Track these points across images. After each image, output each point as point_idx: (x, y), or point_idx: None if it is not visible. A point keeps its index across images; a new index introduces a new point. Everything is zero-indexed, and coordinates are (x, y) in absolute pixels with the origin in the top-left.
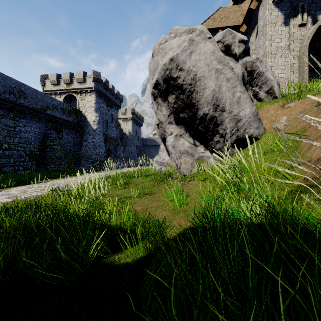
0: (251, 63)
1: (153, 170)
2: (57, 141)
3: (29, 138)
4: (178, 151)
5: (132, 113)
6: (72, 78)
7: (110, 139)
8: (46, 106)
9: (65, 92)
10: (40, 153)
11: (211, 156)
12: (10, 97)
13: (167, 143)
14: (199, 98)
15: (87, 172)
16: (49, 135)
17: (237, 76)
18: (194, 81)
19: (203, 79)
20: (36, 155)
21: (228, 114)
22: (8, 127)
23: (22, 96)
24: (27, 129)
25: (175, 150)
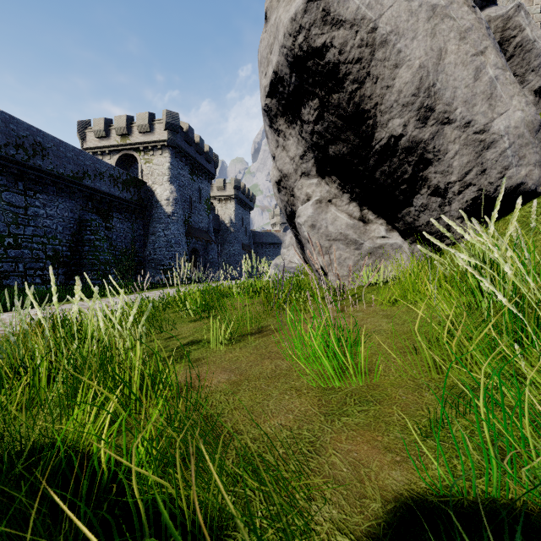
0: (502, 20)
1: (269, 283)
2: (102, 233)
3: (52, 228)
4: (324, 235)
5: (235, 186)
6: (131, 125)
7: (196, 232)
8: (83, 172)
9: (120, 149)
10: (72, 254)
11: (405, 245)
12: (17, 153)
13: (298, 220)
14: (380, 95)
15: (151, 288)
16: (88, 222)
17: (487, 28)
18: (370, 47)
19: (394, 39)
20: (65, 258)
21: (460, 130)
22: (15, 208)
23: (39, 153)
24: (50, 211)
25: (316, 235)
